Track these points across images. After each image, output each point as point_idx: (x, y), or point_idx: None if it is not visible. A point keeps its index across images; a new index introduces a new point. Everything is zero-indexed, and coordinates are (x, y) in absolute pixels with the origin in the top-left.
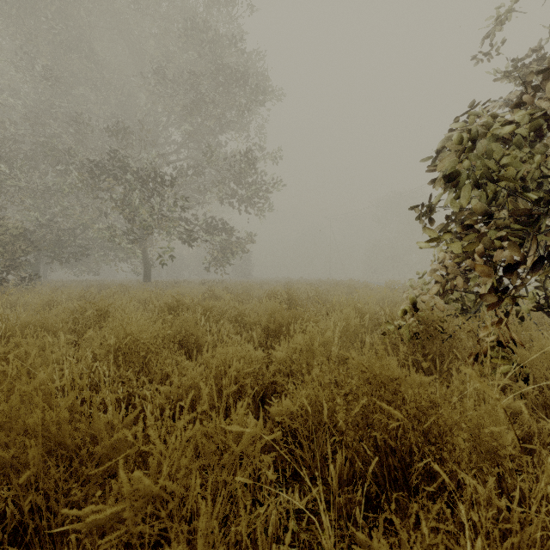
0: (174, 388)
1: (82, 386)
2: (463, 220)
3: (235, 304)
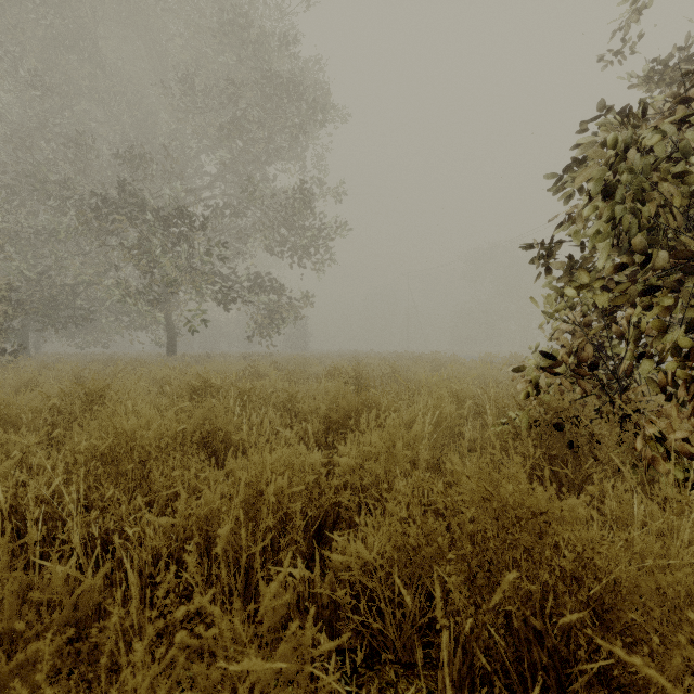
0: (179, 520)
1: (37, 515)
2: (595, 270)
3: (284, 385)
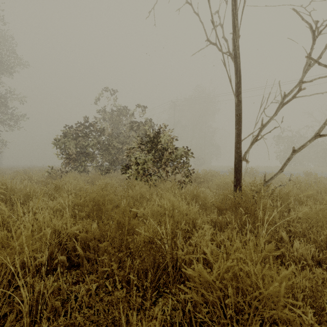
0: None
1: None
2: None
3: None
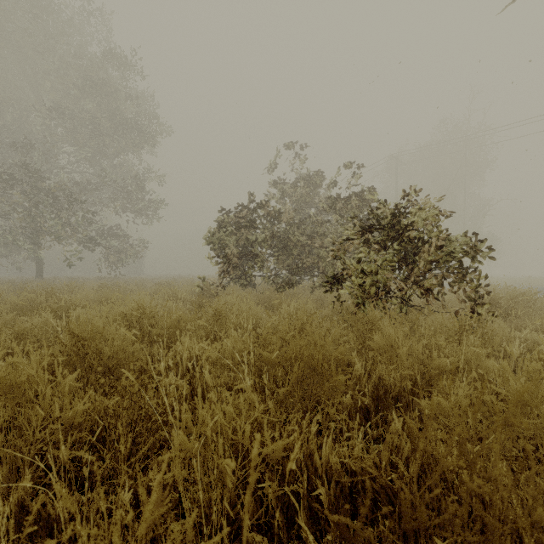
0: None
1: None
2: None
3: (136, 288)
